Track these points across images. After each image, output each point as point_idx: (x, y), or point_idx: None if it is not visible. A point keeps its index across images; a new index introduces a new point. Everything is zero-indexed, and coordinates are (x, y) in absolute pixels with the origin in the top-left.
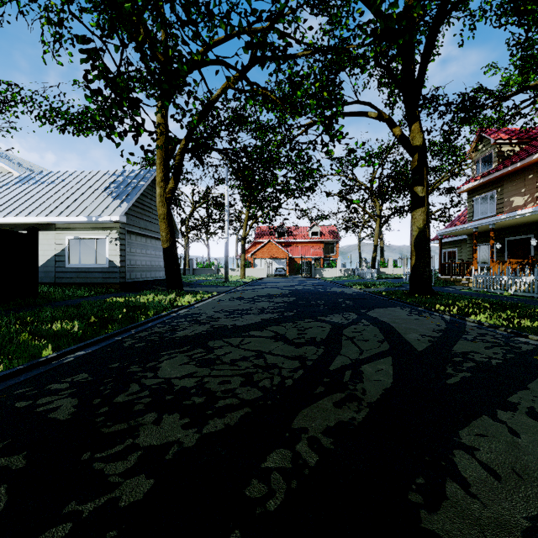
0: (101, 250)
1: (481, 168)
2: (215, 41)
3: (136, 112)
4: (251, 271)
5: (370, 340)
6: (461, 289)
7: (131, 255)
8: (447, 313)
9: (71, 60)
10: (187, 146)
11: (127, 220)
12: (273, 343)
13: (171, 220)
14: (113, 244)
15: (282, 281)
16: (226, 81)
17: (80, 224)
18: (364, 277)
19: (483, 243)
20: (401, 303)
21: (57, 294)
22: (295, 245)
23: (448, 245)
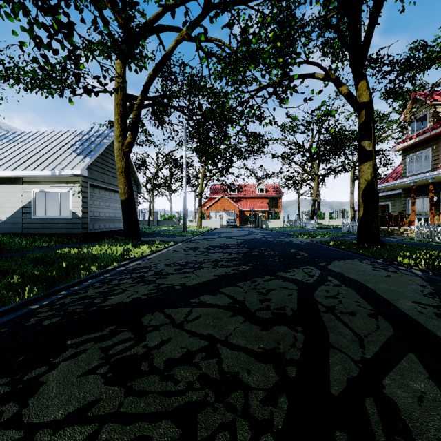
0: (65, 202)
1: (415, 128)
2: (171, 4)
3: (71, 39)
4: (207, 222)
5: (358, 314)
6: (403, 239)
7: (94, 208)
8: (416, 267)
9: (29, 16)
10: (143, 101)
11: (90, 175)
12: (230, 319)
13: (129, 173)
14: (75, 196)
15: (233, 231)
16: (180, 33)
17: (45, 178)
18: (305, 228)
19: (418, 196)
20: (354, 253)
21: (13, 245)
22: (244, 200)
23: (381, 199)
